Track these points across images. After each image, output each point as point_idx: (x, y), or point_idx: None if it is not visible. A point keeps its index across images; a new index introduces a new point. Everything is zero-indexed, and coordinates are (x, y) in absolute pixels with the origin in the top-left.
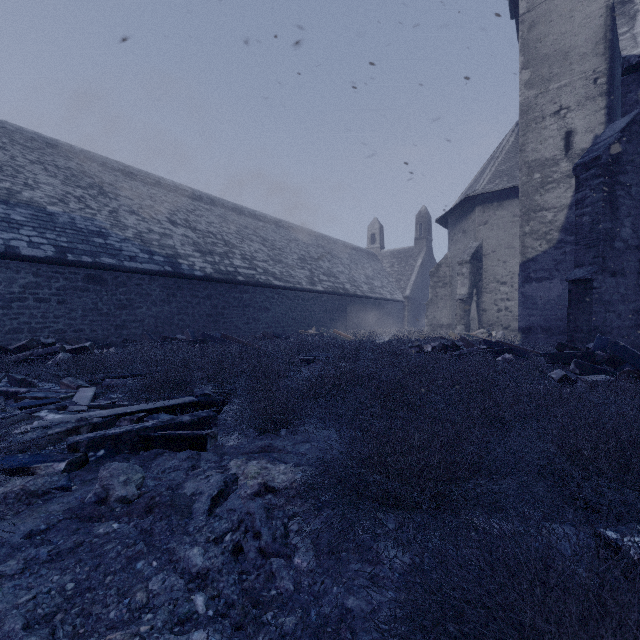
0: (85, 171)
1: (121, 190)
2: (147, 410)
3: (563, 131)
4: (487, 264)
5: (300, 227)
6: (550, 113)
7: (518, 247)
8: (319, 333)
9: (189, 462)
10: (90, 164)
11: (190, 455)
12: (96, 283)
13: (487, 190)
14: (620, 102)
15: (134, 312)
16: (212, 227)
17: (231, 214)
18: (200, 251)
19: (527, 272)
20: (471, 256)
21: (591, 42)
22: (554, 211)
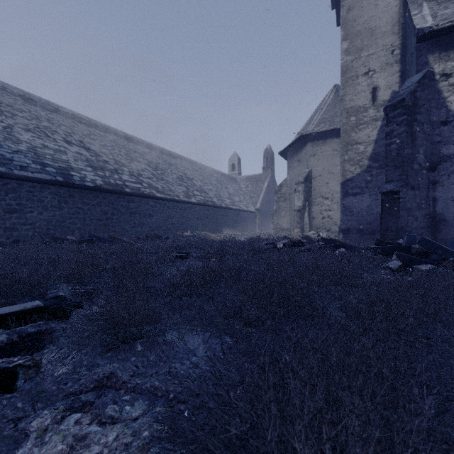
0: None
1: (19, 111)
2: None
3: (371, 87)
4: (315, 184)
5: (179, 155)
6: (362, 73)
7: (336, 172)
8: (193, 235)
9: None
10: None
11: None
12: None
13: (315, 131)
14: (415, 63)
15: (25, 216)
16: (105, 149)
17: (122, 141)
18: (92, 166)
19: (346, 189)
20: (304, 178)
21: (390, 24)
22: (365, 145)
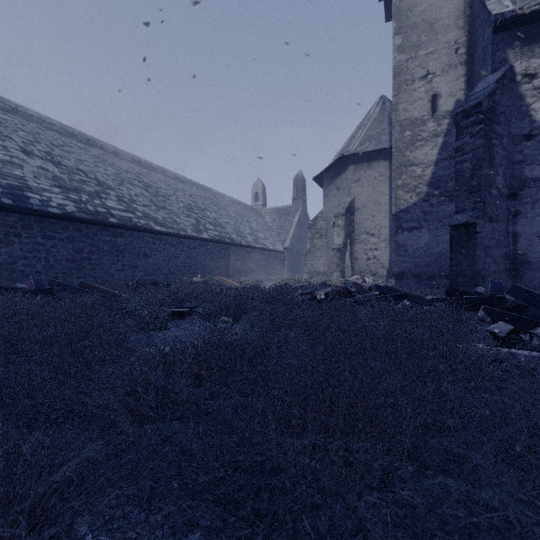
0: None
1: None
2: None
3: (430, 94)
4: (358, 217)
5: (188, 179)
6: (419, 77)
7: (384, 203)
8: (204, 280)
9: None
10: None
11: None
12: None
13: (359, 151)
14: (490, 59)
15: None
16: (83, 165)
17: (111, 157)
18: (61, 187)
19: (399, 222)
20: (346, 209)
21: (453, 16)
22: (422, 166)
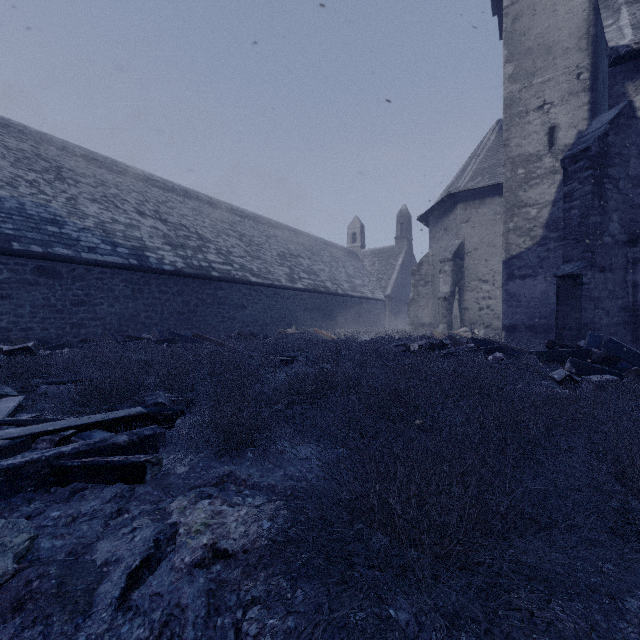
0: (41, 154)
1: (82, 176)
2: (76, 427)
3: (547, 126)
4: (469, 262)
5: (280, 223)
6: (534, 108)
7: (499, 245)
8: (299, 332)
9: (114, 504)
10: (47, 147)
11: (119, 492)
12: (48, 276)
13: (469, 187)
14: (607, 94)
15: (94, 309)
16: (185, 220)
17: (206, 207)
18: (171, 244)
19: (511, 269)
20: (453, 254)
21: (574, 37)
22: (538, 207)
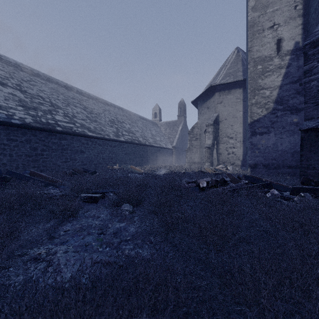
0: None
1: None
2: None
3: (276, 39)
4: (222, 126)
5: (112, 104)
6: (267, 27)
7: (239, 117)
8: (120, 168)
9: None
10: None
11: None
12: None
13: (222, 82)
14: None
15: None
16: (43, 93)
17: (63, 89)
18: (24, 106)
19: (253, 128)
20: (213, 121)
21: None
22: (270, 90)
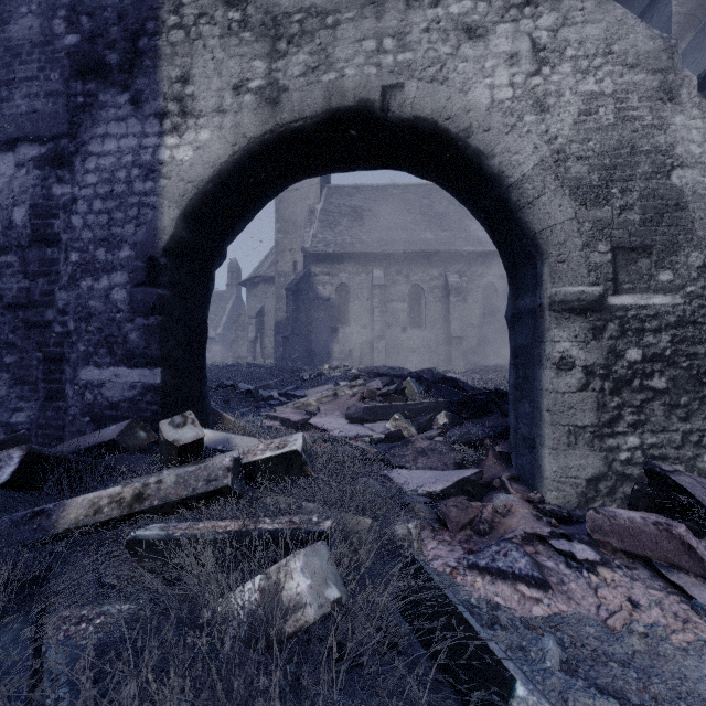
0: None
1: None
2: None
3: (293, 260)
4: (267, 319)
5: None
6: (288, 250)
7: None
8: None
9: None
10: None
11: None
12: None
13: (266, 274)
14: (304, 263)
15: None
16: None
17: None
18: None
19: (278, 329)
20: (257, 314)
21: (304, 222)
22: None
